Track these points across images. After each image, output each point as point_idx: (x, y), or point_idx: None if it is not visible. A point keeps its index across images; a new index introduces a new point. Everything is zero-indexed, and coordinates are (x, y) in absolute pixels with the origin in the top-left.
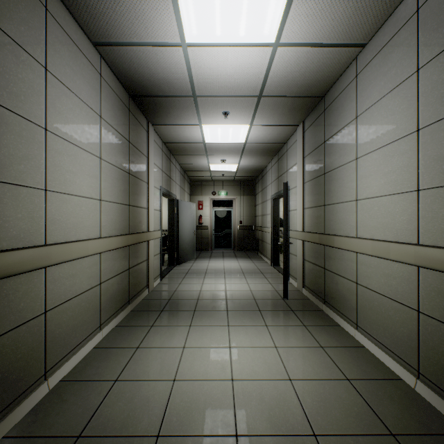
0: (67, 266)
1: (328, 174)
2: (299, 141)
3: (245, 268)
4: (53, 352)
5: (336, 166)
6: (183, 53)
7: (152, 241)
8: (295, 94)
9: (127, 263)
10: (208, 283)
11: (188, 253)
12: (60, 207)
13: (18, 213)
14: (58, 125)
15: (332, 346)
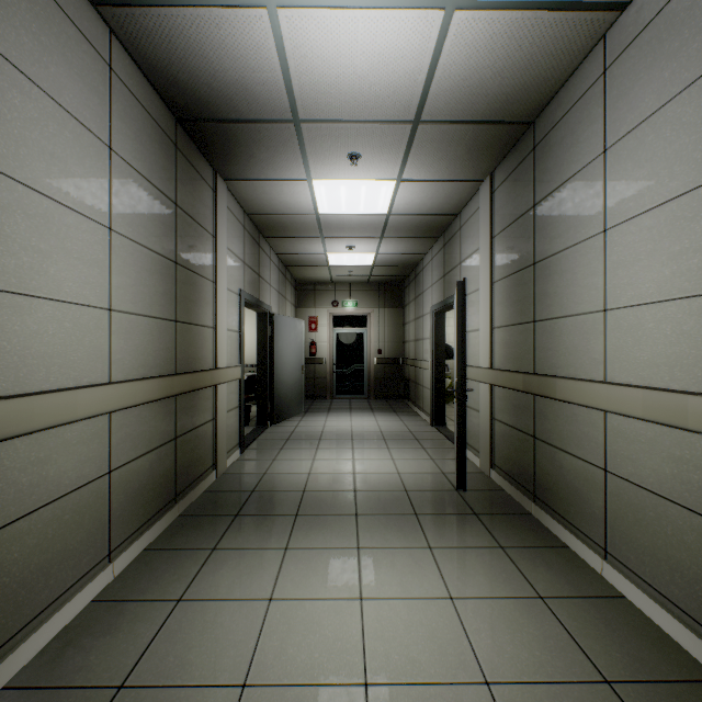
0: (24, 443)
1: (542, 264)
2: (484, 208)
3: (387, 429)
4: None
5: (558, 247)
6: (270, 23)
7: (225, 386)
8: (482, 116)
9: (171, 429)
10: (323, 458)
11: (291, 404)
12: (5, 322)
13: None
14: None
15: (561, 596)
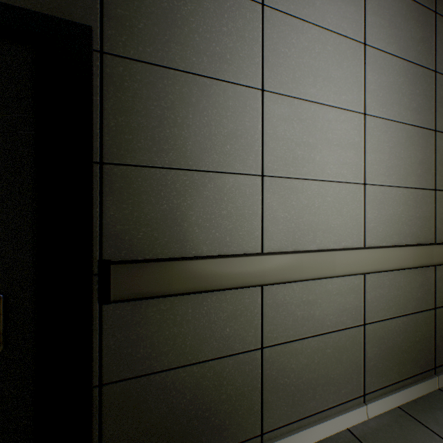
0: (298, 286)
1: None
2: None
3: None
4: (273, 408)
5: None
6: None
7: None
8: None
9: (428, 298)
10: None
11: None
12: (286, 199)
13: (222, 209)
14: (282, 79)
15: None
